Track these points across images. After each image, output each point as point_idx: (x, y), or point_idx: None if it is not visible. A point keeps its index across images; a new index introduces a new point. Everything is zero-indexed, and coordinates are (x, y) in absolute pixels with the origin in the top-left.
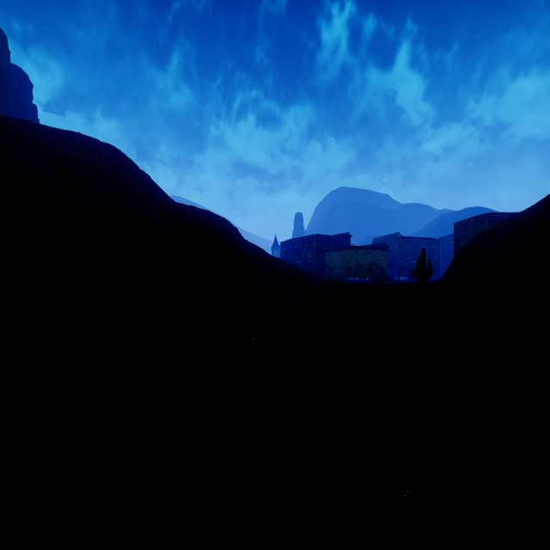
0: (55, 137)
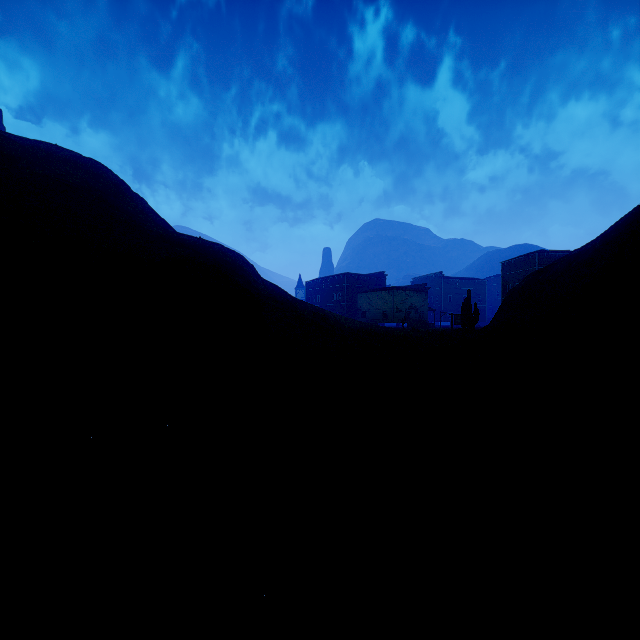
0: (22, 148)
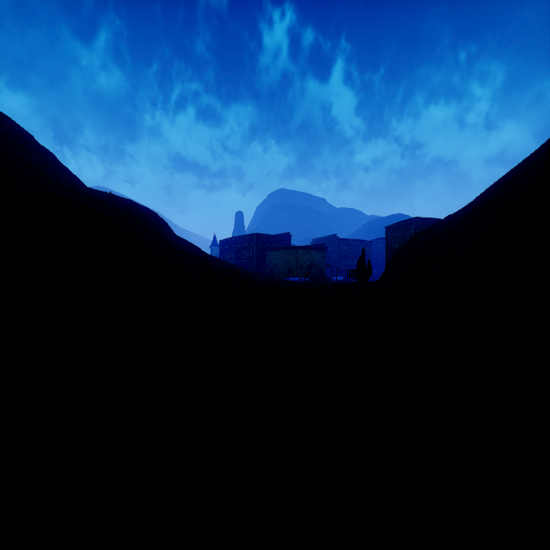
0: None
